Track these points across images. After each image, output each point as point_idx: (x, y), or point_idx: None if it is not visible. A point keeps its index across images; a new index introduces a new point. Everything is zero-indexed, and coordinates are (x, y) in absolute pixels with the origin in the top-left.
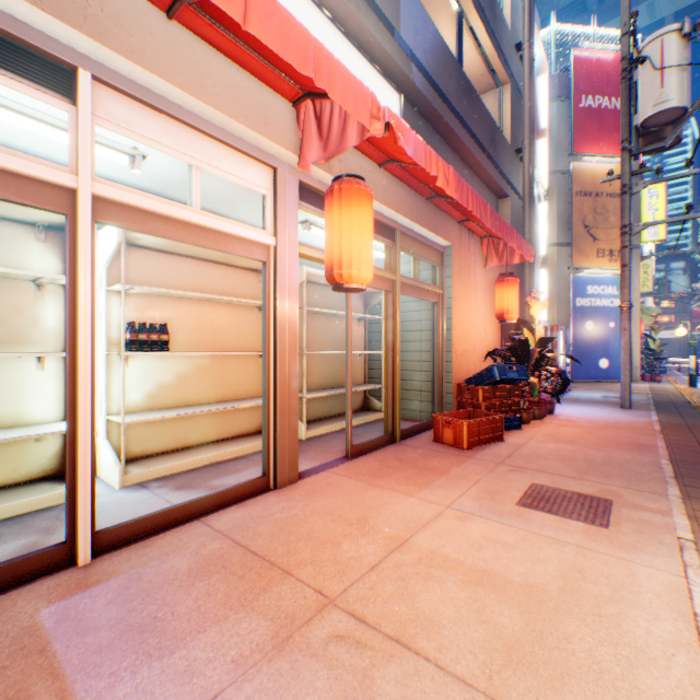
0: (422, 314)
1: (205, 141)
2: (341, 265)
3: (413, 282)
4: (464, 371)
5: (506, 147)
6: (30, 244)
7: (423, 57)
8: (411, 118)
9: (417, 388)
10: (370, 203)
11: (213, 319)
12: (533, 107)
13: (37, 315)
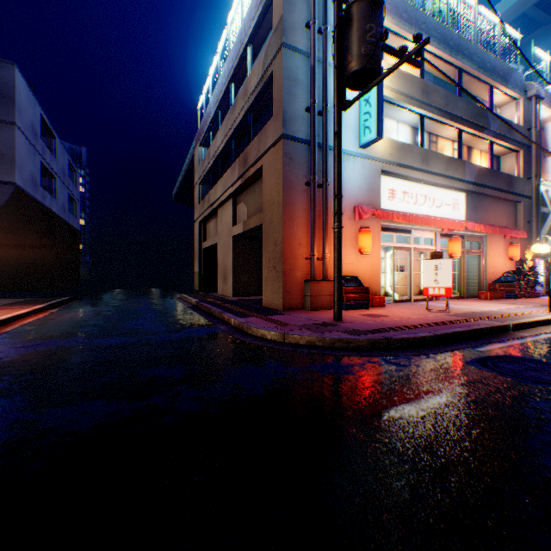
0: (473, 259)
1: (423, 232)
2: (452, 254)
3: (469, 250)
4: (491, 279)
5: (519, 180)
6: (380, 251)
7: (473, 179)
8: (468, 196)
9: (471, 285)
10: (459, 241)
11: (406, 264)
12: (538, 155)
13: (381, 264)
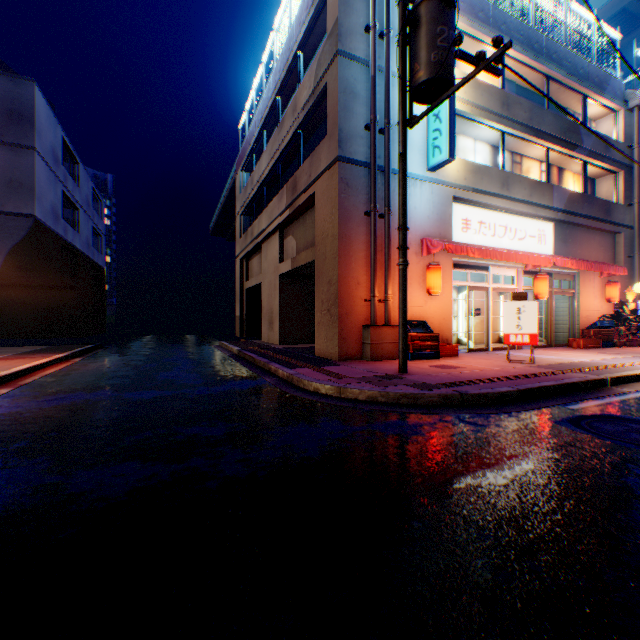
0: (563, 300)
1: (503, 269)
2: (538, 295)
3: (558, 290)
4: (585, 325)
5: (619, 207)
6: (452, 291)
7: (563, 206)
8: (557, 227)
9: (560, 332)
10: (546, 279)
11: (483, 306)
12: None
13: (453, 307)
